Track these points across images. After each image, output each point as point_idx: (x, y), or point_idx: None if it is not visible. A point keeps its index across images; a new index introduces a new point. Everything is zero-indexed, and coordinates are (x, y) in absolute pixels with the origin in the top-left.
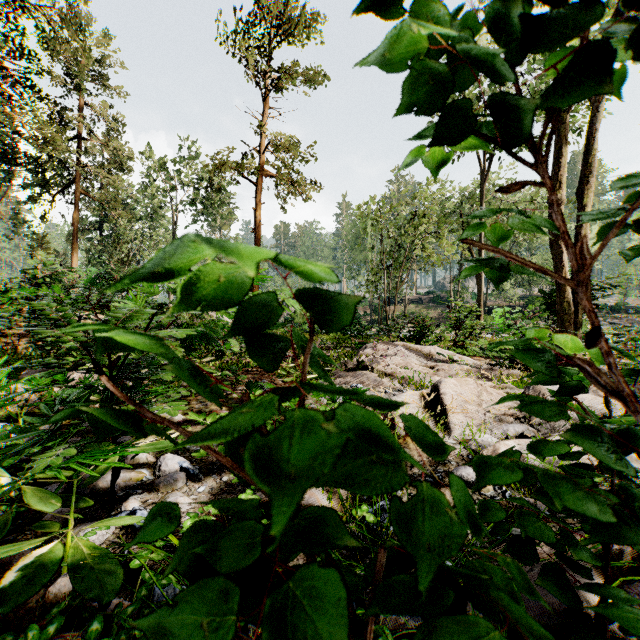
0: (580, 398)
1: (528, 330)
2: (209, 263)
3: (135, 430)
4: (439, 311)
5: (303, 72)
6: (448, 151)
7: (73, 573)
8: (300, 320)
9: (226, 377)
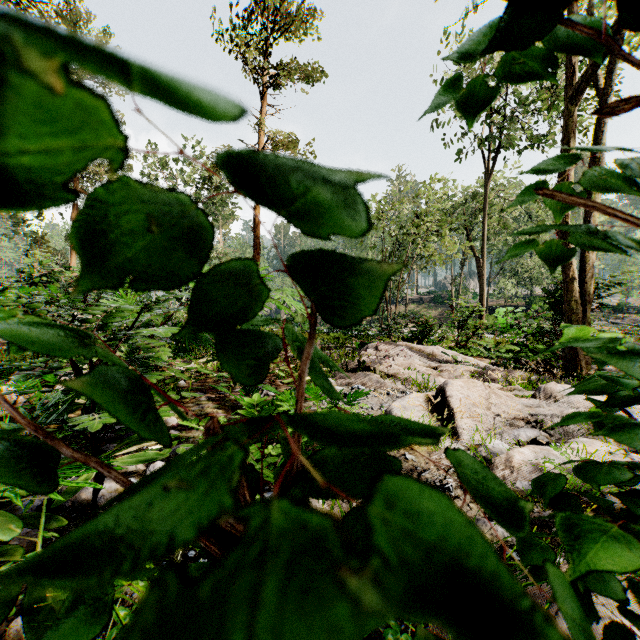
0: None
1: (566, 328)
2: (104, 186)
3: (34, 480)
4: (440, 311)
5: (303, 69)
6: (494, 86)
7: (28, 616)
8: (300, 320)
9: (224, 378)
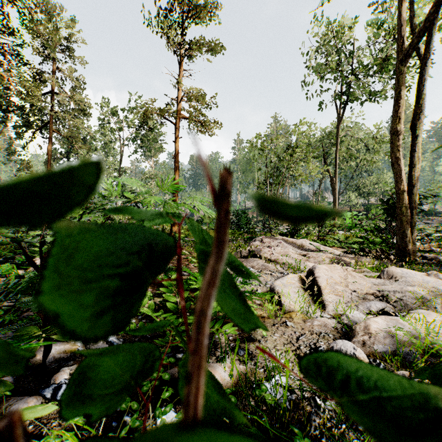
0: (425, 280)
1: None
2: None
3: None
4: None
5: (209, 44)
6: None
7: None
8: (207, 221)
9: None
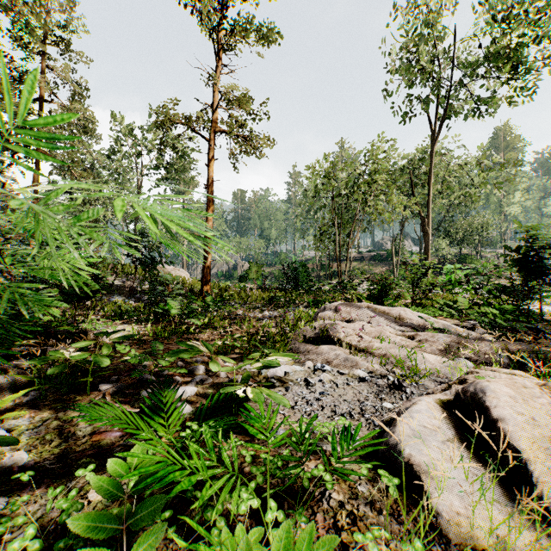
0: None
1: None
2: None
3: None
4: (380, 268)
5: (256, 29)
6: None
7: None
8: (254, 276)
9: (157, 349)
